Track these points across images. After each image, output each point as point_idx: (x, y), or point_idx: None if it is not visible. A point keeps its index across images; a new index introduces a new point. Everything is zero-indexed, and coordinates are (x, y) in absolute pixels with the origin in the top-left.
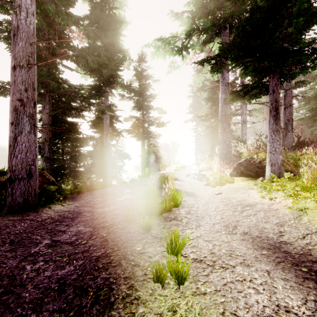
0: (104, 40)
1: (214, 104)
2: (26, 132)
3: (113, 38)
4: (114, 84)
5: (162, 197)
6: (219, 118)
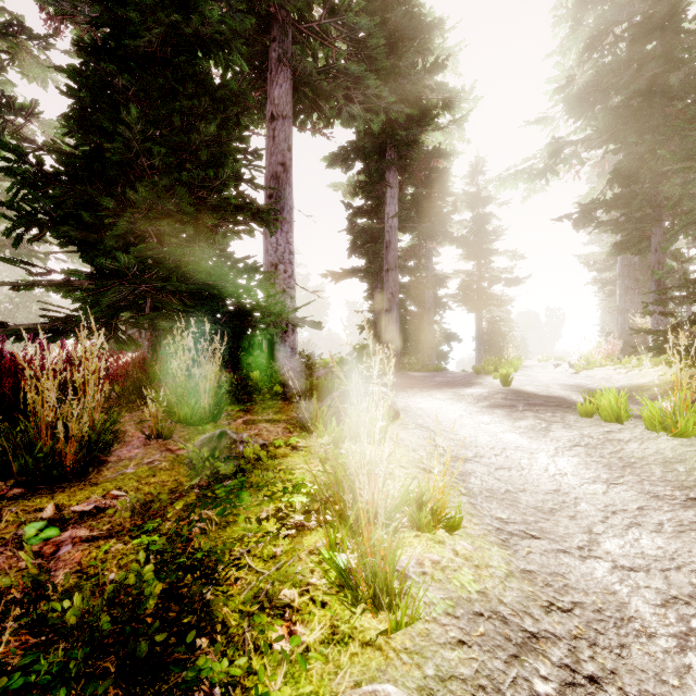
0: (430, 190)
1: None
2: (395, 316)
3: (441, 185)
4: (439, 239)
5: None
6: (618, 270)
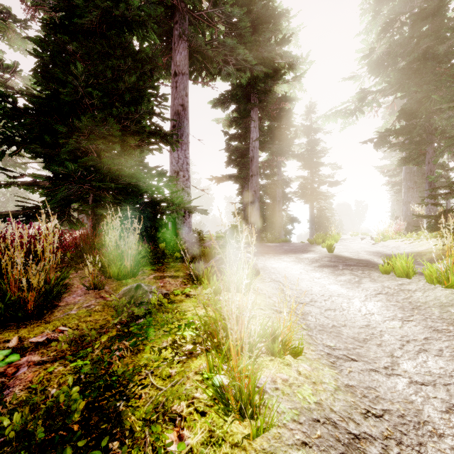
0: (279, 123)
1: None
2: (256, 206)
3: (287, 120)
4: (285, 155)
5: None
6: (403, 176)
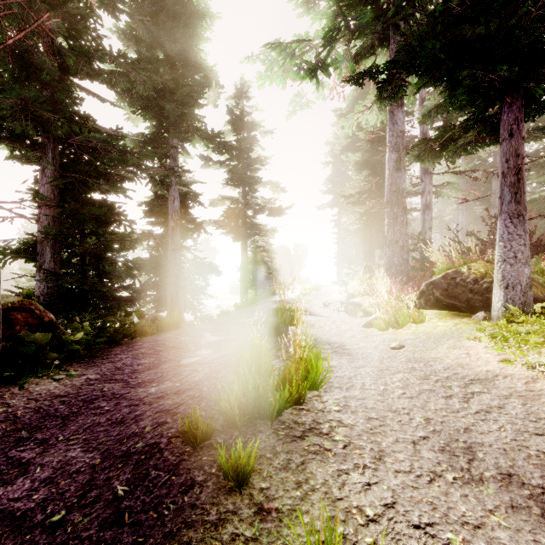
0: (168, 46)
1: (374, 173)
2: None
3: (185, 43)
4: (188, 133)
5: (281, 360)
6: (386, 197)
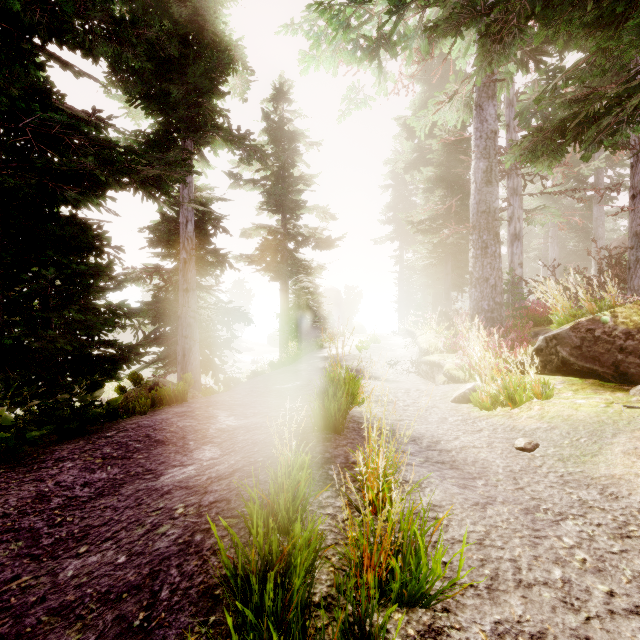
0: (175, 8)
1: (450, 193)
2: None
3: (199, 3)
4: (206, 133)
5: (335, 492)
6: (471, 220)
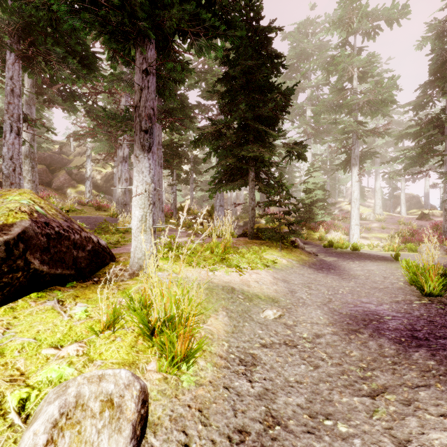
0: None
1: None
2: None
3: None
4: None
5: None
6: None
